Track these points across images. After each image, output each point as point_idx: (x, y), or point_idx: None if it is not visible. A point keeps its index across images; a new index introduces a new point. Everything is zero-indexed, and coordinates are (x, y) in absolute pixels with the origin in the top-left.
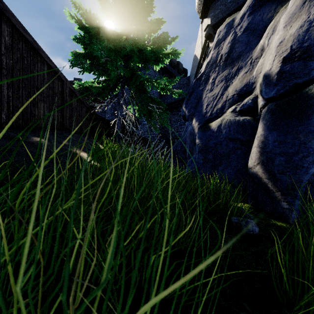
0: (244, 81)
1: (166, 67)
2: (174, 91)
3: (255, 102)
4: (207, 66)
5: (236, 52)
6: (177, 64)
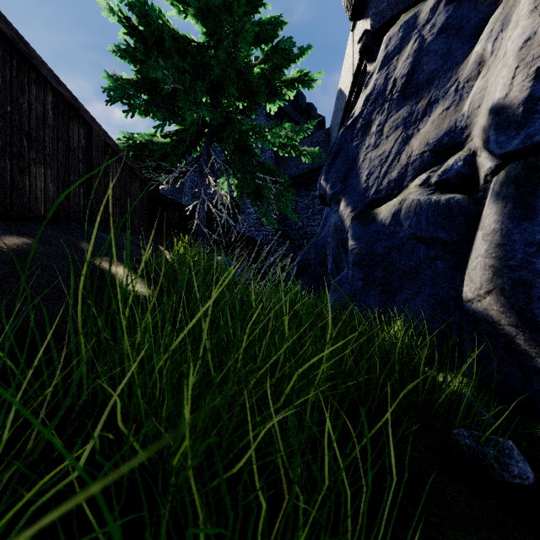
0: (444, 126)
1: (287, 114)
2: (305, 149)
3: (471, 164)
4: (367, 103)
5: (424, 73)
6: (308, 107)
